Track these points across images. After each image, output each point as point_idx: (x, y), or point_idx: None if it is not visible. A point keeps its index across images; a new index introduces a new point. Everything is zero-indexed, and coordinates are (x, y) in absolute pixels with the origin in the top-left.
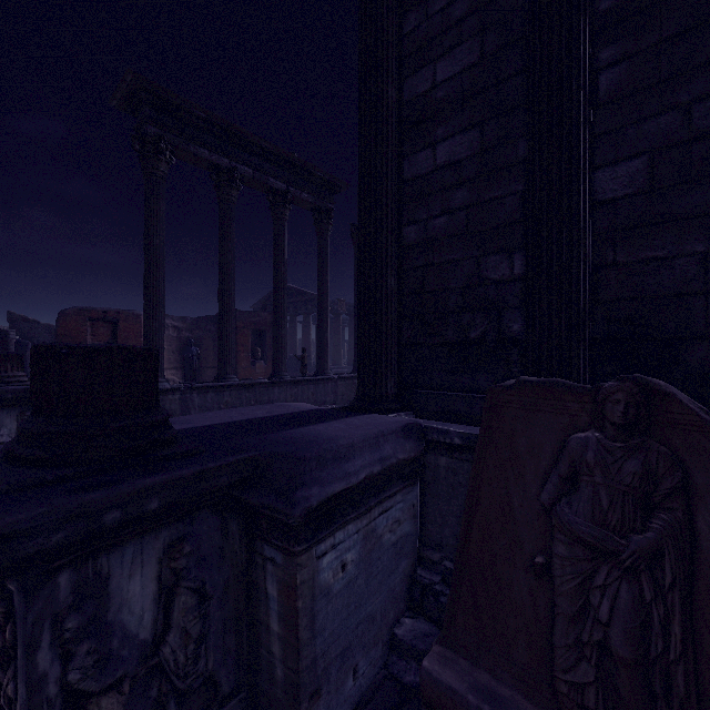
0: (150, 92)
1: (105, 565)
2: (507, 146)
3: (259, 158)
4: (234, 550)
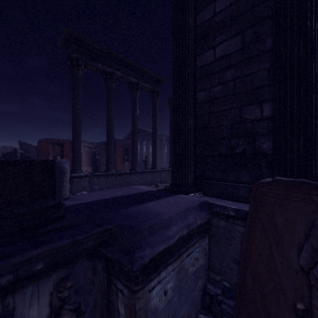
0: (74, 37)
1: (12, 302)
2: (259, 43)
3: (125, 67)
4: (100, 281)
